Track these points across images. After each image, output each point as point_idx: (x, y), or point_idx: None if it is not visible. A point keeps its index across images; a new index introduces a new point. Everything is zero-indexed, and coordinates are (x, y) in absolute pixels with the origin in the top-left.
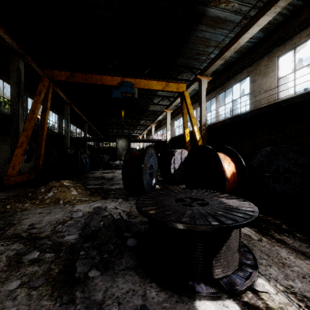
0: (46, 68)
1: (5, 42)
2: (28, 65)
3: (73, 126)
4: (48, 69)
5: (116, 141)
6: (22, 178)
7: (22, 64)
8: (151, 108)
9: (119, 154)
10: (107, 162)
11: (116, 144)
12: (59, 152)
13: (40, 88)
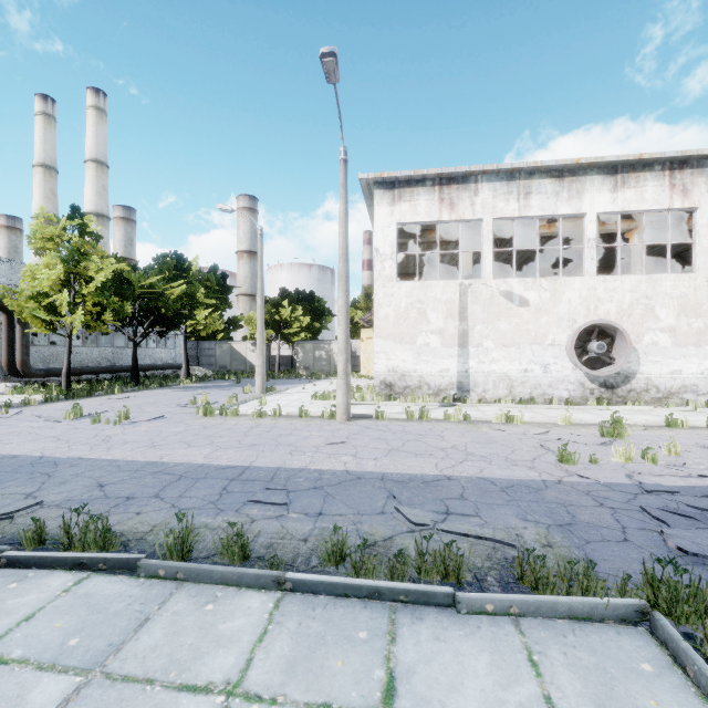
0: None
1: None
2: None
3: None
4: None
5: None
6: None
7: None
8: None
9: None
10: None
11: None
12: None
13: None
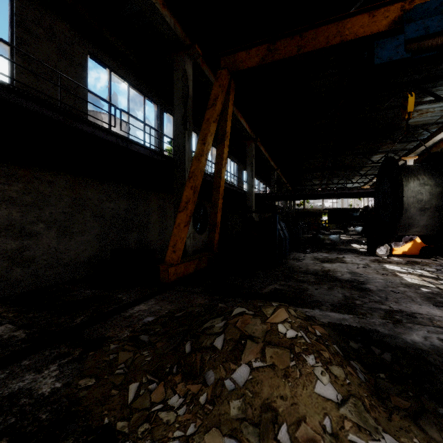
0: (224, 54)
1: (165, 27)
2: (199, 71)
3: (255, 180)
4: (227, 55)
5: (400, 183)
6: (188, 268)
7: (190, 65)
8: (411, 121)
9: (403, 222)
10: (315, 237)
11: (399, 192)
12: (243, 219)
13: (214, 93)
